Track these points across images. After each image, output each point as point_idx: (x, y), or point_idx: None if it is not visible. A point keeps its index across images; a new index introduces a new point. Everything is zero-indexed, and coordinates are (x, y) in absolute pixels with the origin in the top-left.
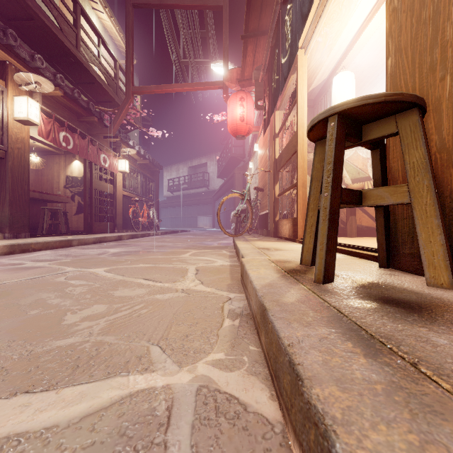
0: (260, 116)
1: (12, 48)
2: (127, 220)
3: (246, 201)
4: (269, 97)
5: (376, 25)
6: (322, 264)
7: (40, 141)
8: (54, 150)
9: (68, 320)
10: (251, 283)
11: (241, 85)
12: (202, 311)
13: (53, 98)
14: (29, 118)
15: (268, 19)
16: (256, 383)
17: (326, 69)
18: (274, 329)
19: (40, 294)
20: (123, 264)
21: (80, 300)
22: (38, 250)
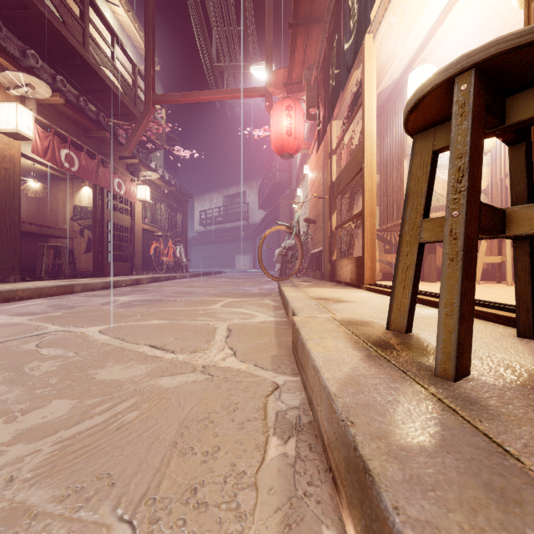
0: (310, 131)
1: None
2: (149, 260)
3: (295, 235)
4: (325, 100)
5: None
6: (451, 343)
7: (41, 162)
8: (58, 174)
9: None
10: (316, 373)
11: (287, 90)
12: (230, 415)
13: (53, 106)
14: (19, 130)
15: (324, 1)
16: None
17: (399, 64)
18: None
19: None
20: (129, 320)
21: (36, 389)
22: (27, 299)
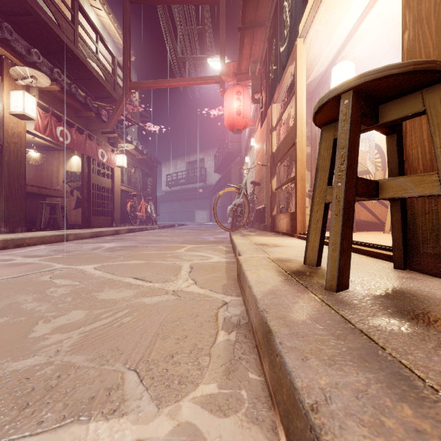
0: (256, 111)
1: (8, 42)
2: (125, 214)
3: (243, 195)
4: (266, 89)
5: (379, 11)
6: (335, 268)
7: (39, 136)
8: (53, 145)
9: (36, 332)
10: (250, 289)
11: (237, 79)
12: (193, 319)
13: (50, 93)
14: (25, 112)
15: (265, 10)
16: (259, 440)
17: (325, 59)
18: (286, 369)
19: (17, 297)
20: (115, 260)
21: (58, 304)
22: (33, 245)
